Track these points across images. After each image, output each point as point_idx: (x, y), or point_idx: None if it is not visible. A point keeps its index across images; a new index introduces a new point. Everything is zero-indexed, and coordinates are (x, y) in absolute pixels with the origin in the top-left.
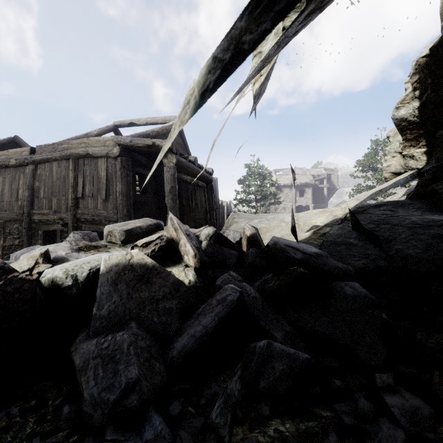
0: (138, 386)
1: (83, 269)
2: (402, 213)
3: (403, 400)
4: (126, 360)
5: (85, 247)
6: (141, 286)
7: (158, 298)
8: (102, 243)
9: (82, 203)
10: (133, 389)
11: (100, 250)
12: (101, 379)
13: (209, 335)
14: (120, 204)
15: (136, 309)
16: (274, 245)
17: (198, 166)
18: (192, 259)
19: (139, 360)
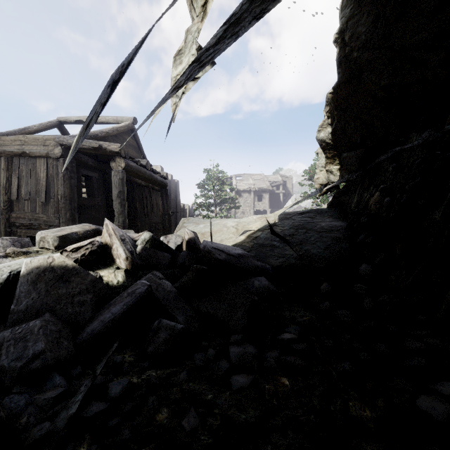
0: (43, 355)
1: (3, 272)
2: (318, 220)
3: (241, 348)
4: (35, 339)
5: (13, 253)
6: (60, 285)
7: (75, 293)
8: (33, 249)
9: (16, 206)
10: (38, 357)
11: (29, 255)
12: (12, 354)
13: (117, 320)
14: (62, 208)
15: (53, 303)
16: (203, 248)
17: (151, 170)
18: (124, 262)
19: (47, 338)
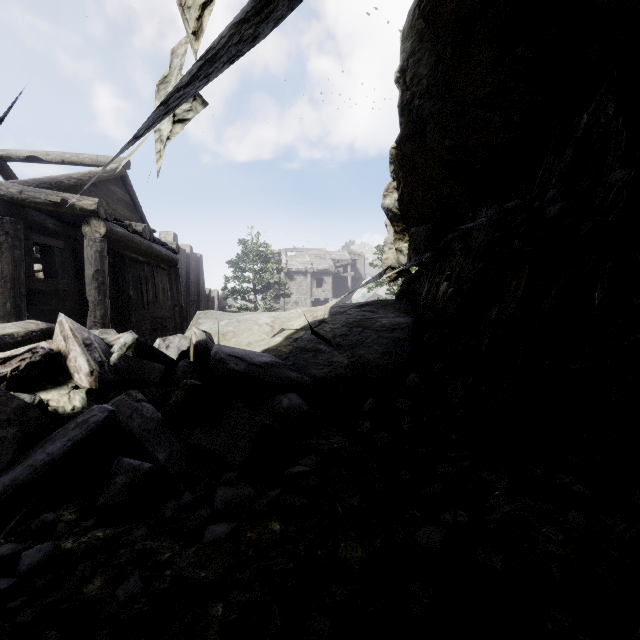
0: None
1: None
2: (380, 315)
3: (234, 490)
4: None
5: None
6: None
7: None
8: None
9: None
10: None
11: None
12: None
13: (57, 463)
14: None
15: None
16: (214, 355)
17: (151, 239)
18: (86, 377)
19: None
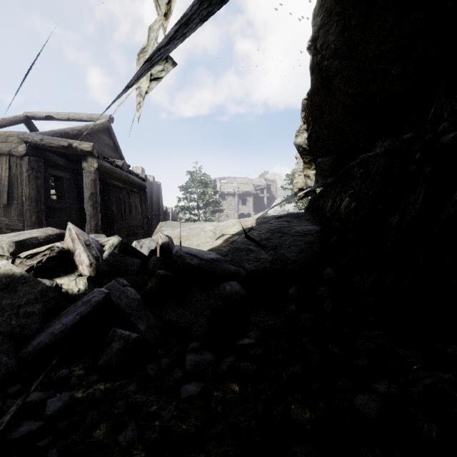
0: None
1: None
2: (294, 224)
3: (199, 356)
4: None
5: None
6: (4, 295)
7: (21, 304)
8: None
9: None
10: None
11: None
12: None
13: (69, 331)
14: (27, 210)
15: None
16: (176, 253)
17: (128, 171)
18: (87, 268)
19: None
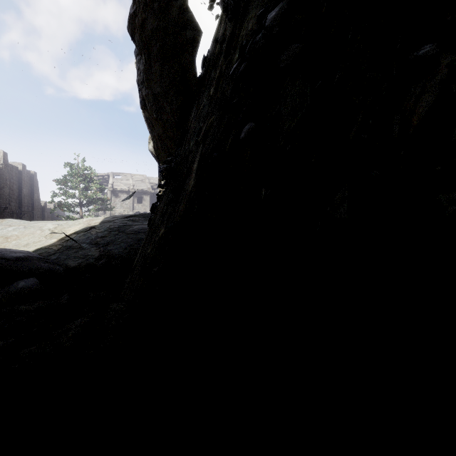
0: None
1: None
2: (139, 223)
3: None
4: None
5: None
6: None
7: None
8: None
9: None
10: None
11: None
12: None
13: None
14: None
15: None
16: None
17: None
18: None
19: None
